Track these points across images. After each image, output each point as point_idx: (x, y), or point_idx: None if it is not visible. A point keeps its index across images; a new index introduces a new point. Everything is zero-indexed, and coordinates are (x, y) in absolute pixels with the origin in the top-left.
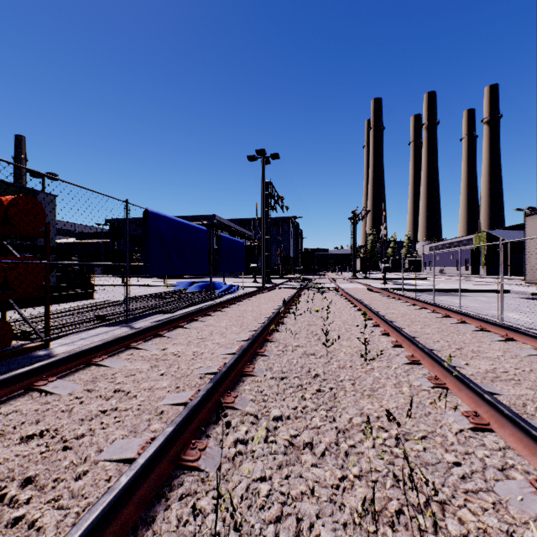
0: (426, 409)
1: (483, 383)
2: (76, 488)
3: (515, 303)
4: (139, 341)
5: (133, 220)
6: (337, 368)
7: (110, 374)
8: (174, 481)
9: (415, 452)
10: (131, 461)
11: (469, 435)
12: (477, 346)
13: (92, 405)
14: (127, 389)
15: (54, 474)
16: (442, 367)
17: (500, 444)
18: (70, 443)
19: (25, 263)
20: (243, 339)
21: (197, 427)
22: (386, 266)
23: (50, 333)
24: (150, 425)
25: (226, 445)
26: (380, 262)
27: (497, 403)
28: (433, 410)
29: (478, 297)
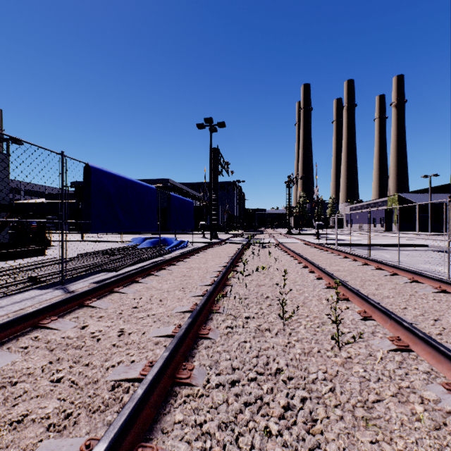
0: None
1: None
2: None
3: (436, 256)
4: (53, 317)
5: None
6: (302, 355)
7: None
8: None
9: None
10: None
11: None
12: None
13: None
14: None
15: None
16: None
17: None
18: None
19: None
20: (185, 309)
21: None
22: (319, 223)
23: None
24: None
25: None
26: (314, 220)
27: None
28: None
29: (401, 251)
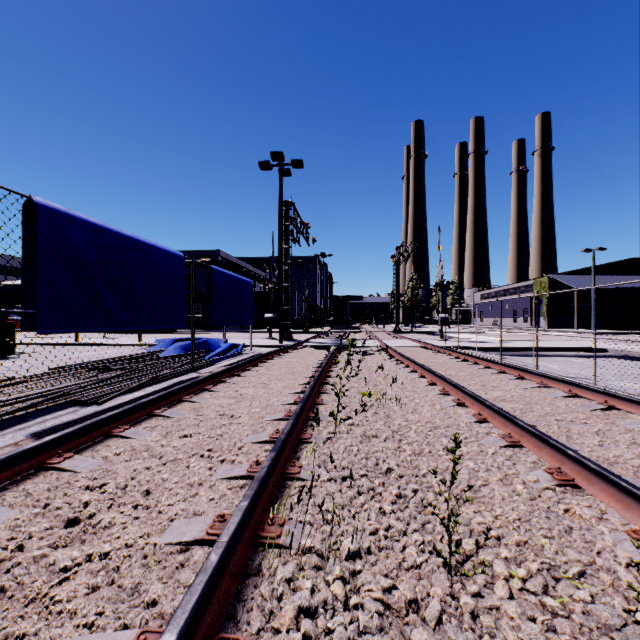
0: None
1: None
2: None
3: (626, 367)
4: None
5: None
6: None
7: None
8: None
9: None
10: None
11: None
12: None
13: None
14: None
15: None
16: None
17: None
18: None
19: None
20: (191, 535)
21: None
22: (444, 317)
23: None
24: None
25: None
26: (436, 311)
27: None
28: None
29: (569, 358)
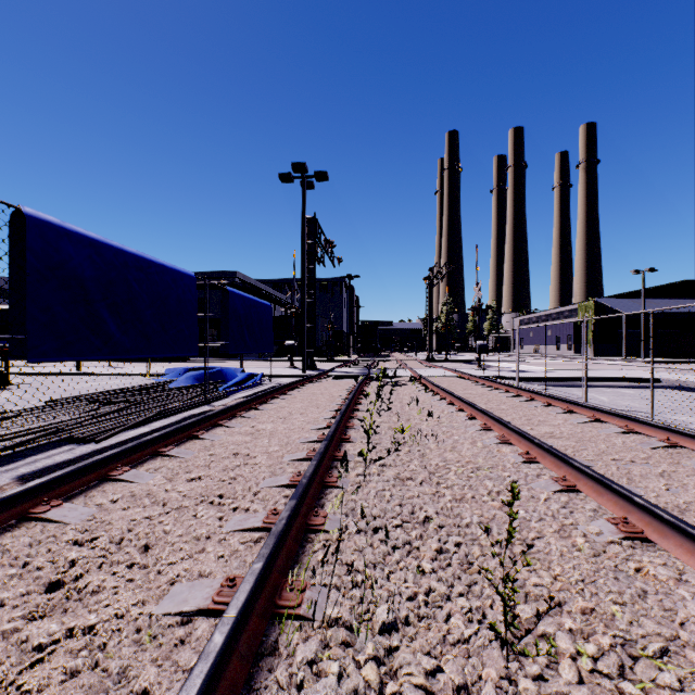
0: None
1: None
2: None
3: (683, 399)
4: None
5: None
6: None
7: None
8: None
9: None
10: None
11: None
12: None
13: None
14: None
15: None
16: None
17: None
18: None
19: None
20: (194, 603)
21: None
22: (482, 344)
23: None
24: None
25: None
26: (473, 338)
27: None
28: None
29: (619, 389)
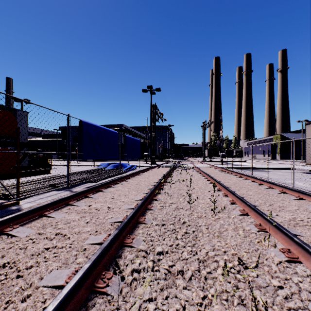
0: (255, 246)
1: (289, 227)
2: (20, 309)
3: (299, 176)
4: (74, 201)
5: (75, 127)
6: (197, 218)
7: (54, 222)
8: (89, 303)
9: (251, 278)
10: (60, 287)
11: (286, 266)
12: (281, 203)
13: (40, 244)
14: (64, 233)
15: (7, 297)
16: (263, 218)
17: (307, 272)
18: (21, 273)
19: (4, 152)
20: (139, 199)
21: (107, 261)
22: (223, 154)
23: (21, 195)
24: (76, 259)
25: (126, 274)
26: (219, 151)
27: (303, 244)
28: (260, 247)
29: (277, 172)
